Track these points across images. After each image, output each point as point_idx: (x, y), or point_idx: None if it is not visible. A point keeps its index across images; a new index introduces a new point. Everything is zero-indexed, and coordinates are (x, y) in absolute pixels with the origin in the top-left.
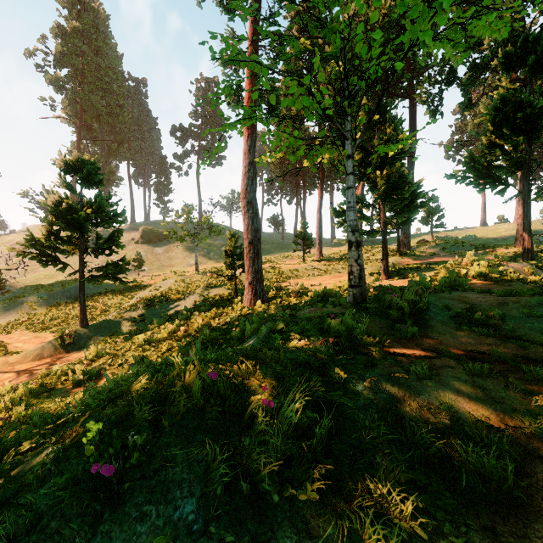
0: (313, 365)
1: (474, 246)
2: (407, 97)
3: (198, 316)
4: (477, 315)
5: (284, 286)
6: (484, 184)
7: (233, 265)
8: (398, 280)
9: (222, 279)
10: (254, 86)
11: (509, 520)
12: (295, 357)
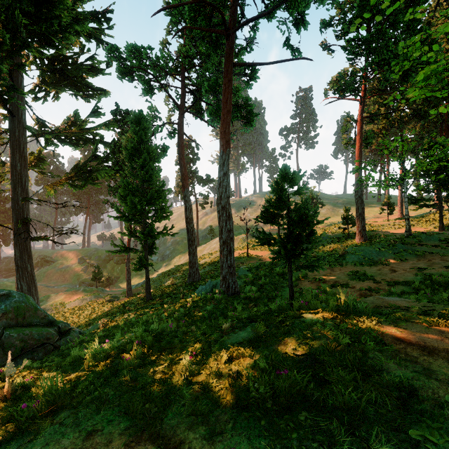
0: (390, 244)
1: None
2: None
3: (333, 245)
4: (446, 239)
5: (375, 234)
6: None
7: (348, 223)
8: (443, 231)
9: (337, 230)
10: (360, 143)
11: (419, 258)
12: (386, 243)
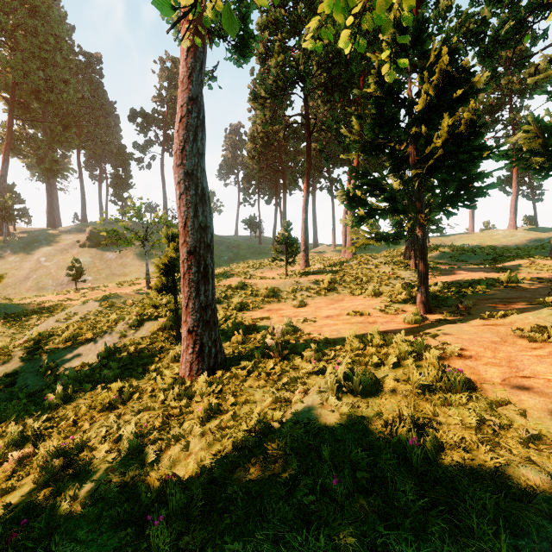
0: None
1: (491, 255)
2: (417, 66)
3: (87, 394)
4: None
5: (259, 318)
6: (548, 168)
7: (170, 289)
8: (471, 326)
9: None
10: None
11: None
12: None
